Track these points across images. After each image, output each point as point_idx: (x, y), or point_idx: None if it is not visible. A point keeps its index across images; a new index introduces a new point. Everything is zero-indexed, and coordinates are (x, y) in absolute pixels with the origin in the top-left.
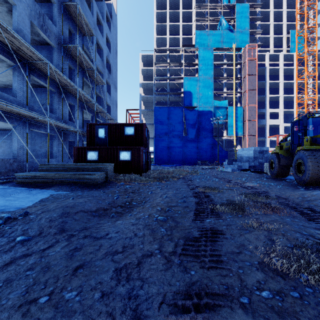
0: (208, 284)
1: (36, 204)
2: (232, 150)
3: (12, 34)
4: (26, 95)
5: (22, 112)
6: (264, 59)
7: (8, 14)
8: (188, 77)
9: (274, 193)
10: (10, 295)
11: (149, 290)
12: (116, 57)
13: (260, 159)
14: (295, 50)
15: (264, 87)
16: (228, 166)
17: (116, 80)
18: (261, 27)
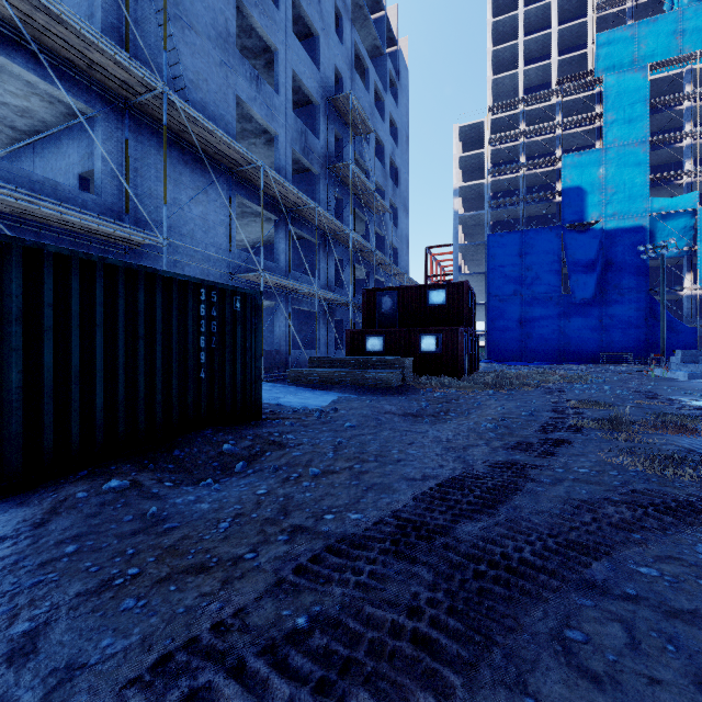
0: (530, 462)
1: (331, 404)
2: None
3: (281, 183)
4: (287, 258)
5: (289, 285)
6: None
7: (265, 146)
8: (575, 154)
9: None
10: (370, 448)
11: (474, 458)
12: (407, 150)
13: None
14: None
15: None
16: (682, 367)
17: (407, 194)
18: None
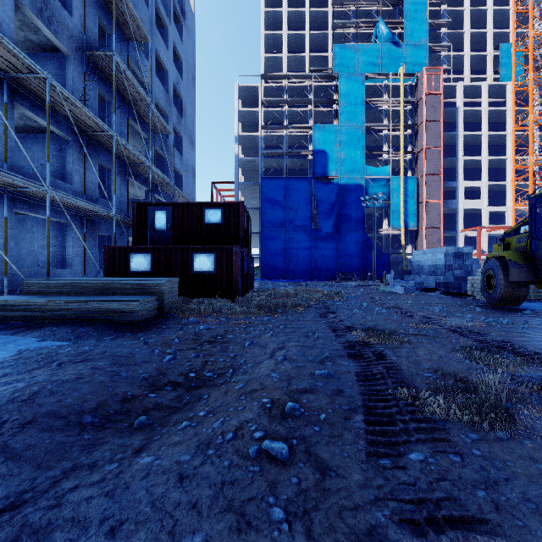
0: None
1: None
2: (398, 254)
3: None
4: (4, 142)
5: None
6: (454, 94)
7: None
8: (321, 126)
9: (527, 347)
10: None
11: None
12: (193, 88)
13: (456, 269)
14: (508, 79)
15: (454, 143)
16: (396, 283)
17: (193, 129)
18: (449, 39)
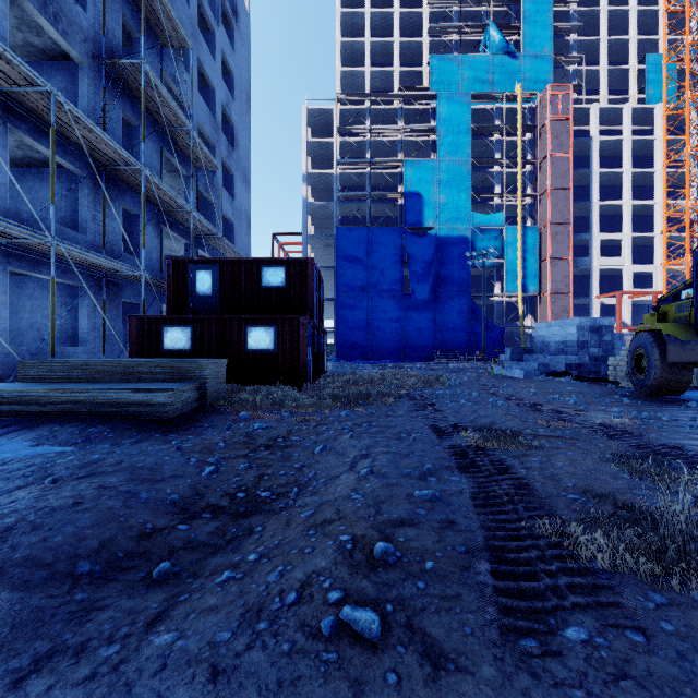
0: None
1: None
2: (514, 327)
3: None
4: None
5: None
6: (587, 120)
7: None
8: (414, 160)
9: None
10: None
11: None
12: (248, 112)
13: (593, 347)
14: (657, 100)
15: (587, 183)
16: (514, 365)
17: (248, 164)
18: (580, 48)
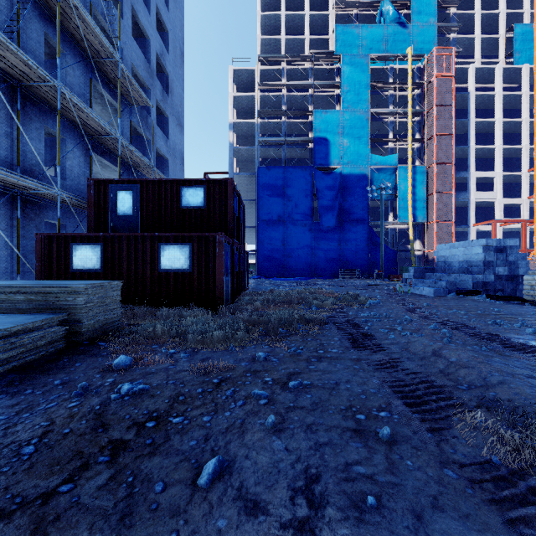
0: None
1: None
2: (405, 250)
3: None
4: None
5: None
6: (465, 79)
7: None
8: (322, 111)
9: None
10: None
11: None
12: (182, 66)
13: (498, 266)
14: (523, 62)
15: (464, 131)
16: (419, 283)
17: (182, 110)
18: (458, 21)
